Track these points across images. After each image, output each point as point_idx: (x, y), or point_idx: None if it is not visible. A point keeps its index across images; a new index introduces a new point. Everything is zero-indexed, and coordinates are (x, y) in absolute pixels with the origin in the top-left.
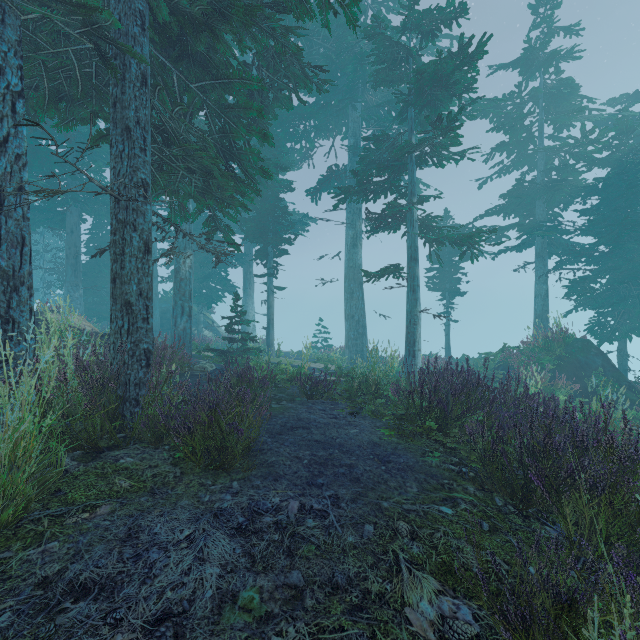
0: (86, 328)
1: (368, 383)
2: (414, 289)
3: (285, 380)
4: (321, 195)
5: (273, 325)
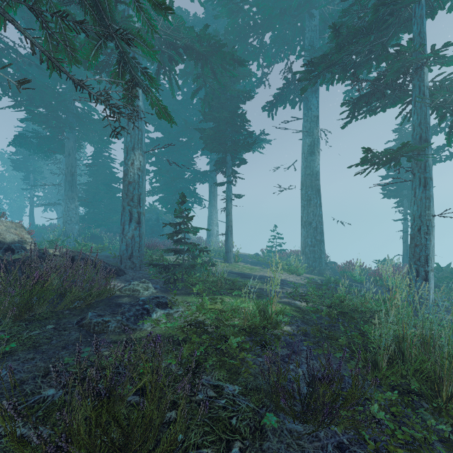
0: (8, 237)
1: (409, 357)
2: (426, 183)
3: (241, 331)
4: (277, 110)
5: (231, 232)
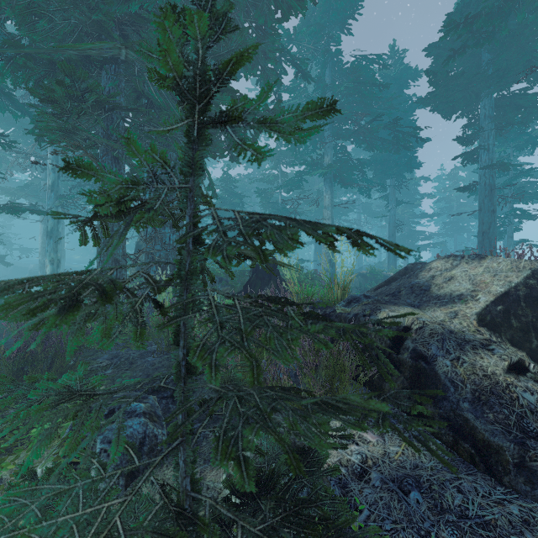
0: (454, 286)
1: None
2: None
3: None
4: None
5: None
